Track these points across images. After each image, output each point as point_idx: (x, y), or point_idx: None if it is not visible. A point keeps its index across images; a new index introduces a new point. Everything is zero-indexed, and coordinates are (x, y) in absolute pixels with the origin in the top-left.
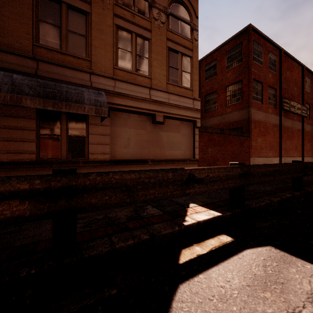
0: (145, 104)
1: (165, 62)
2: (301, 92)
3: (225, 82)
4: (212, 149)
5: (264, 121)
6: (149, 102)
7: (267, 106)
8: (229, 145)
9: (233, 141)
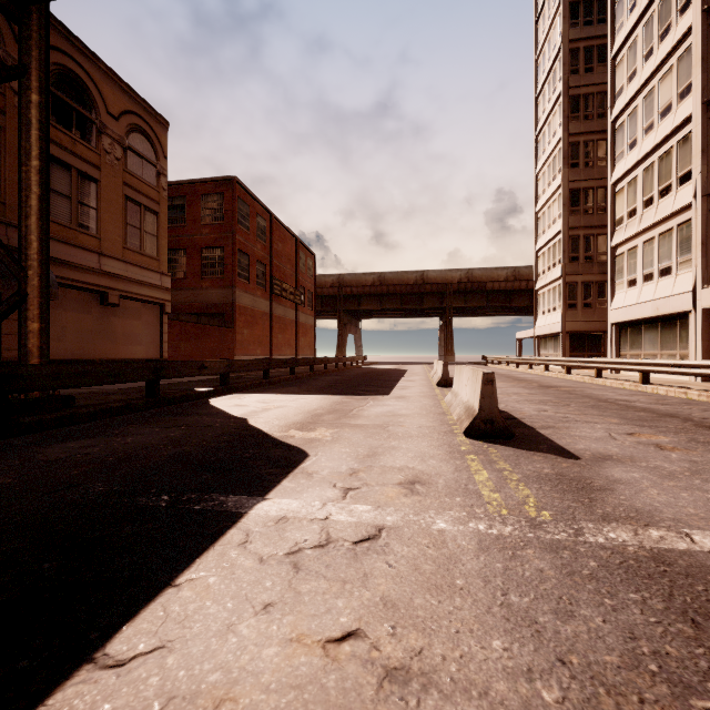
0: (92, 277)
1: (121, 216)
2: (295, 271)
3: (200, 241)
4: (187, 345)
5: (252, 307)
6: (100, 274)
7: (256, 288)
8: (208, 340)
9: (214, 333)
